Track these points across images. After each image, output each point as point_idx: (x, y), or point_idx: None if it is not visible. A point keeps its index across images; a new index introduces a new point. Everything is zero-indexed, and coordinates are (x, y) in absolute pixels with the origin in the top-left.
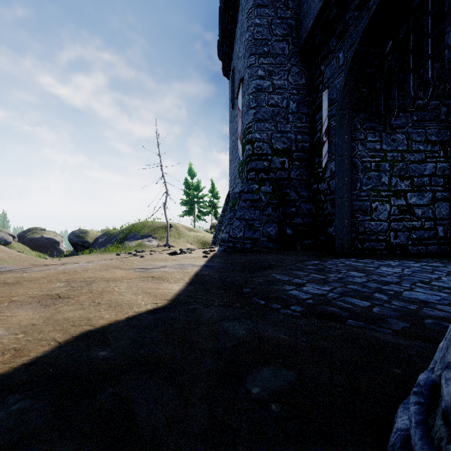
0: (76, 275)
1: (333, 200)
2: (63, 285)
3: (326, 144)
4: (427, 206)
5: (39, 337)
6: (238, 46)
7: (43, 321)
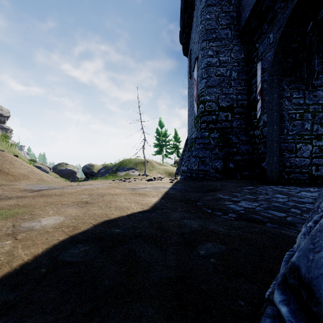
0: (93, 191)
1: (265, 142)
2: (87, 196)
3: (260, 101)
4: None
5: (83, 222)
6: (194, 34)
7: (82, 214)
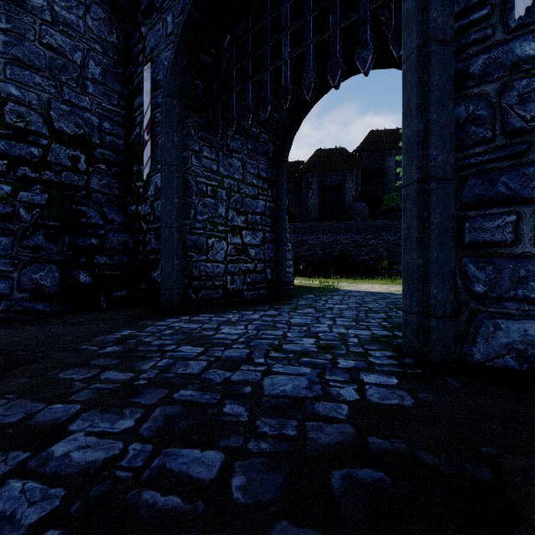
0: None
1: (159, 230)
2: None
3: (149, 145)
4: (259, 247)
5: None
6: None
7: None
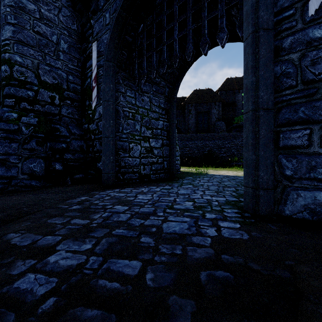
0: None
1: (101, 139)
2: None
3: (95, 89)
4: (160, 149)
5: None
6: None
7: None
